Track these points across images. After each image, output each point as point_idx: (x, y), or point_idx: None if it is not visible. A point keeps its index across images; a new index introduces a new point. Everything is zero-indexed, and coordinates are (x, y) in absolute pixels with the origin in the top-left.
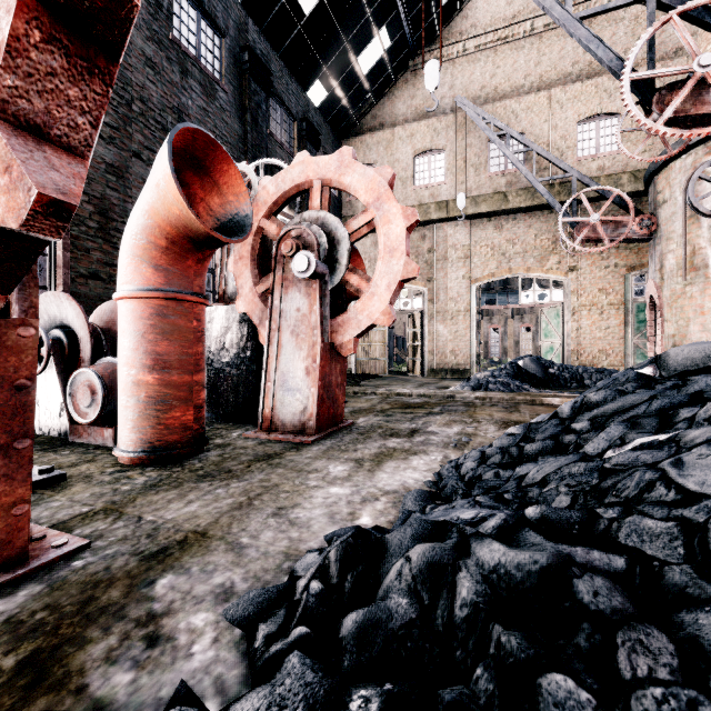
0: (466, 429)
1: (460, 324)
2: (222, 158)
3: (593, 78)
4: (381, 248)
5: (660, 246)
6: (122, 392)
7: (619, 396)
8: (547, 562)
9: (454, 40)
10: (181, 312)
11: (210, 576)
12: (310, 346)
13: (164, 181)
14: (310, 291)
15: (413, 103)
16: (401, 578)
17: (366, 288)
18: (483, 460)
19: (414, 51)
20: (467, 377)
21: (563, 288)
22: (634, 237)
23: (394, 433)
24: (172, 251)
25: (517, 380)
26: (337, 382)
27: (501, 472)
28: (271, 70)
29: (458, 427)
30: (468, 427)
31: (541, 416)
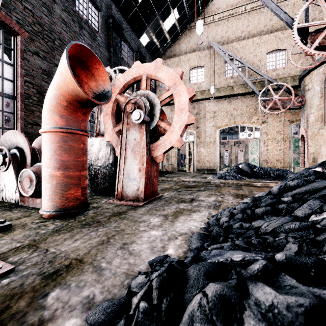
0: (218, 198)
1: (211, 148)
2: (96, 61)
3: (274, 32)
4: (176, 108)
5: (306, 110)
6: (44, 181)
7: (306, 183)
8: (309, 306)
9: (209, 15)
10: (74, 139)
11: (81, 290)
12: (141, 157)
13: (64, 70)
14: (141, 130)
15: (189, 45)
16: (201, 309)
17: (168, 128)
18: (232, 216)
19: (190, 20)
20: (214, 172)
21: (260, 131)
22: (294, 106)
23: (183, 201)
24: (69, 108)
25: (239, 174)
26: (154, 175)
27: (243, 224)
28: (122, 28)
29: (214, 197)
30: (218, 197)
31: (261, 193)
